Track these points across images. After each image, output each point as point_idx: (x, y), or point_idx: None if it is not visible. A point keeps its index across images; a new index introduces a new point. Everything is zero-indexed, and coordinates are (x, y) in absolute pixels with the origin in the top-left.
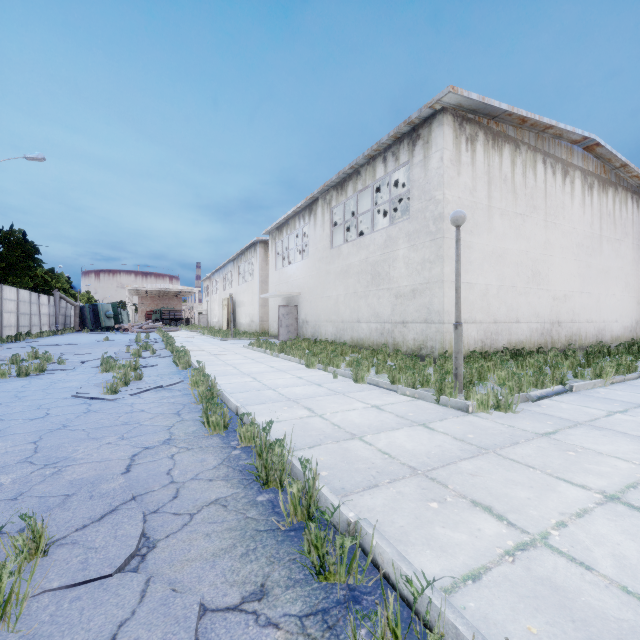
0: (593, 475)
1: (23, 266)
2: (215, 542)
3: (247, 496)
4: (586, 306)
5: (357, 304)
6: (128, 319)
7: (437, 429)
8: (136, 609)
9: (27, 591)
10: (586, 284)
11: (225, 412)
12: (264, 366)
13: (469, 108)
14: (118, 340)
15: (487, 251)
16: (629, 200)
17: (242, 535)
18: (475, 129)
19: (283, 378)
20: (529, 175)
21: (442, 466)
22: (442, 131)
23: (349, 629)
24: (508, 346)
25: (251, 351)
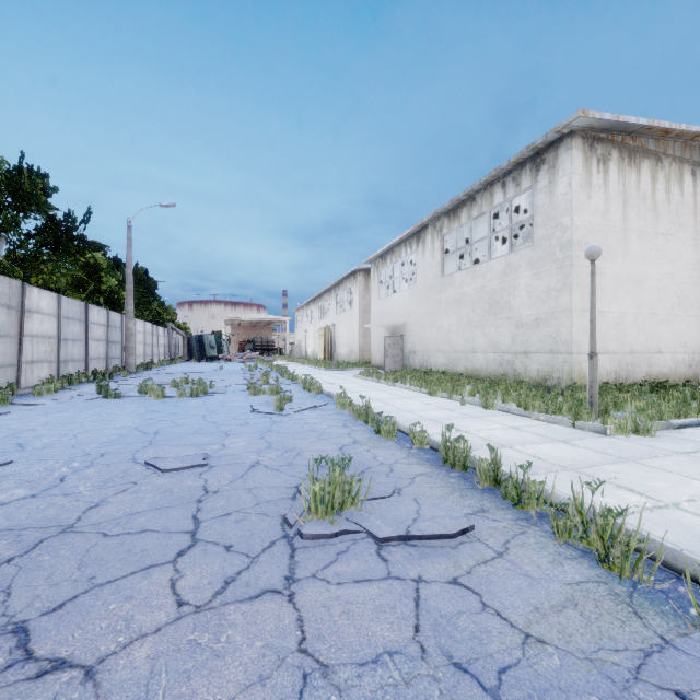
0: None
1: (144, 301)
2: (438, 490)
3: (442, 473)
4: None
5: (472, 334)
6: (227, 349)
7: (577, 445)
8: (420, 506)
9: (368, 489)
10: None
11: (394, 423)
12: (387, 394)
13: (601, 128)
14: (231, 369)
15: (622, 276)
16: None
17: (453, 489)
18: (608, 148)
19: (413, 404)
20: (674, 190)
21: (588, 467)
22: (570, 155)
23: (550, 517)
24: (647, 379)
25: (364, 380)
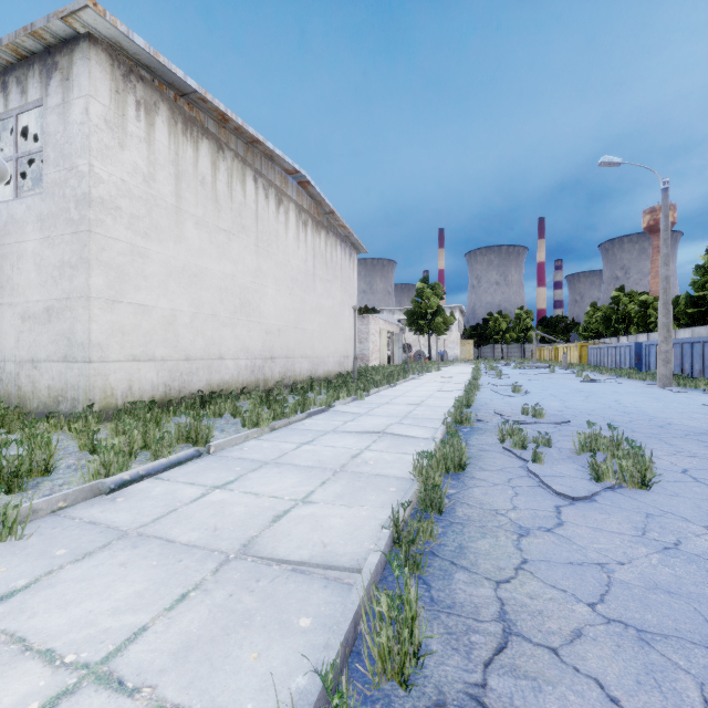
0: None
1: None
2: None
3: None
4: (301, 341)
5: None
6: None
7: None
8: None
9: None
10: (301, 319)
11: None
12: None
13: (139, 59)
14: None
15: (175, 266)
16: (339, 246)
17: None
18: (154, 96)
19: None
20: (237, 188)
21: None
22: (87, 68)
23: None
24: (208, 388)
25: None
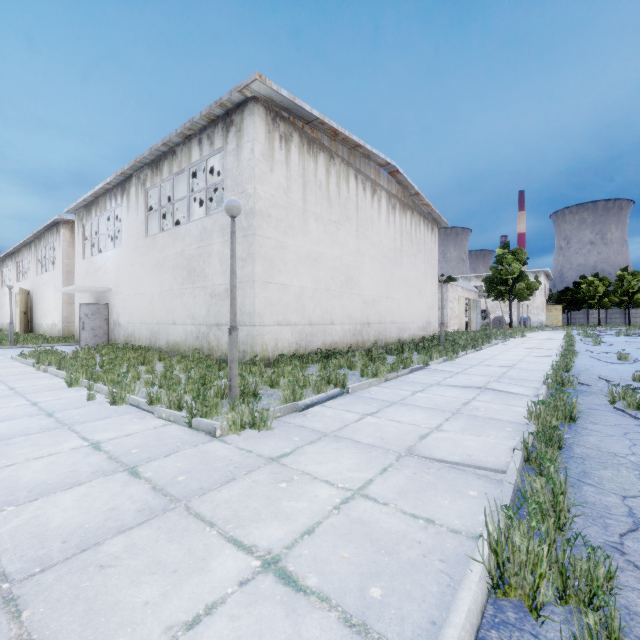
0: (279, 521)
1: None
2: None
3: None
4: (390, 309)
5: (173, 303)
6: None
7: (145, 474)
8: None
9: None
10: (390, 290)
11: None
12: None
13: (282, 105)
14: None
15: (302, 253)
16: (422, 223)
17: None
18: (290, 129)
19: (2, 407)
20: (343, 186)
21: (68, 558)
22: (253, 121)
23: None
24: (323, 347)
25: (15, 364)
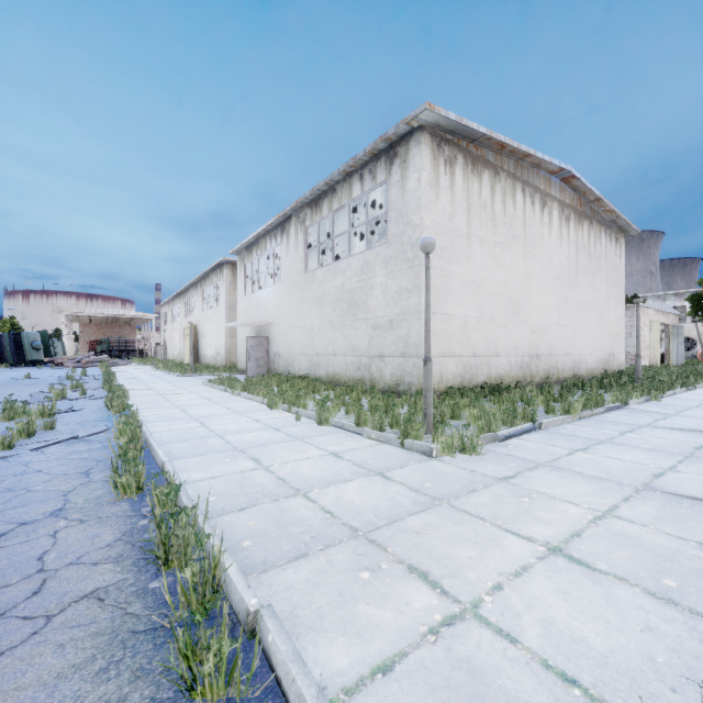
0: (542, 524)
1: None
2: (68, 656)
3: (137, 583)
4: (563, 339)
5: (333, 335)
6: (63, 351)
7: (394, 478)
8: None
9: None
10: (563, 317)
11: (140, 471)
12: (219, 408)
13: (447, 128)
14: (44, 377)
15: (466, 281)
16: (603, 234)
17: (110, 641)
18: (454, 151)
19: (237, 422)
20: (509, 203)
21: (387, 524)
22: (419, 150)
23: None
24: (488, 381)
25: (210, 389)
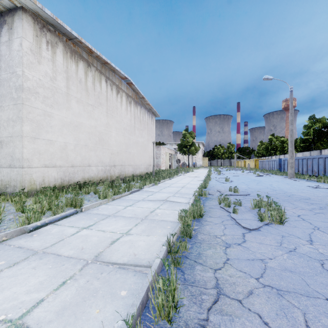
0: None
1: None
2: None
3: None
4: (128, 158)
5: None
6: None
7: None
8: None
9: None
10: (128, 147)
11: None
12: None
13: (48, 20)
14: None
15: (66, 121)
16: (146, 114)
17: None
18: (55, 39)
19: None
20: (97, 85)
21: None
22: (21, 24)
23: None
24: (83, 180)
25: None
